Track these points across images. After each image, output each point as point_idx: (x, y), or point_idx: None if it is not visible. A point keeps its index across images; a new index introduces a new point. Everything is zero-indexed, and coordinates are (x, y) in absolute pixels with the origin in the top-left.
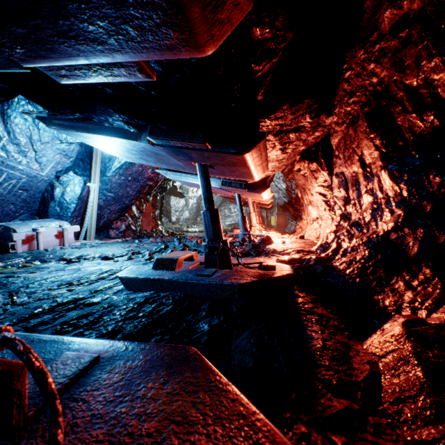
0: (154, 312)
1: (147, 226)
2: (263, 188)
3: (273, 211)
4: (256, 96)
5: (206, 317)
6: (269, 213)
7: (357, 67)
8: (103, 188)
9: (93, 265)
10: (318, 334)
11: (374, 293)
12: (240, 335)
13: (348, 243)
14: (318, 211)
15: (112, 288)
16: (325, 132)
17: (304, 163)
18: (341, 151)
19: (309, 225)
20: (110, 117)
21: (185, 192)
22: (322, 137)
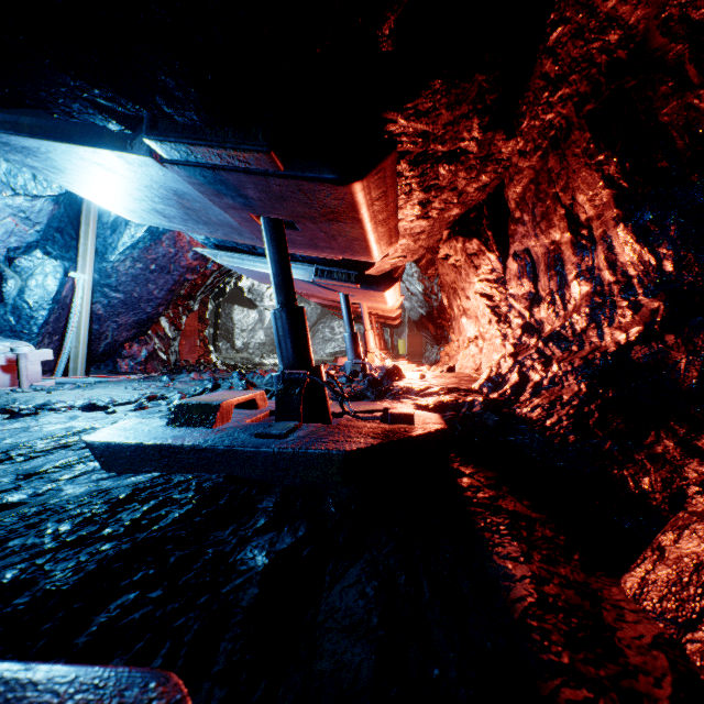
0: (141, 524)
1: (189, 354)
2: (388, 282)
3: (402, 332)
4: (380, 27)
5: (264, 531)
6: (395, 335)
7: (578, 14)
8: (102, 282)
9: (59, 421)
10: (520, 564)
11: (611, 463)
12: (341, 576)
13: (543, 372)
14: (477, 326)
15: (73, 467)
16: (498, 175)
17: (457, 241)
18: (527, 207)
19: (463, 350)
20: (58, 91)
21: (259, 299)
22: (490, 192)
